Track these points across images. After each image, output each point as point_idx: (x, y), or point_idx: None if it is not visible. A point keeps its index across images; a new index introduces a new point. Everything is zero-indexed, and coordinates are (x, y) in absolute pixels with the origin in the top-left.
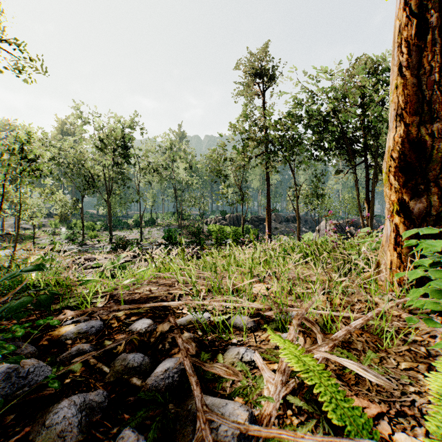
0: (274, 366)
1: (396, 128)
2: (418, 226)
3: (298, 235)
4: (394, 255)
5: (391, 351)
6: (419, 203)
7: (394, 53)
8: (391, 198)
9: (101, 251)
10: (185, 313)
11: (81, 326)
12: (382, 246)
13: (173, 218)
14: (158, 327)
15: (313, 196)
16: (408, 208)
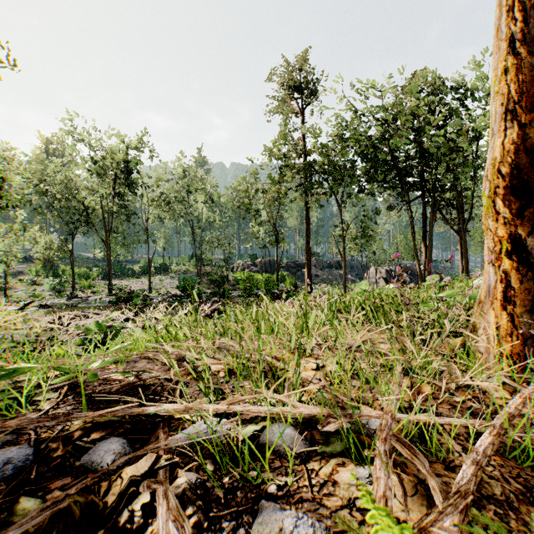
0: None
1: (504, 130)
2: None
3: (344, 284)
4: (502, 316)
5: None
6: None
7: (500, 23)
8: (498, 233)
9: (96, 306)
10: (188, 419)
11: None
12: (480, 303)
13: (190, 263)
14: (126, 470)
15: (361, 237)
16: (524, 248)
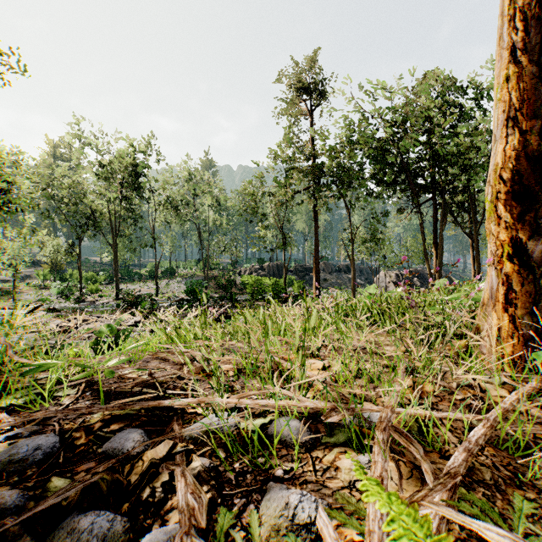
0: (353, 532)
1: (506, 137)
2: (539, 277)
3: (353, 289)
4: (503, 318)
5: (541, 485)
6: (541, 244)
7: (502, 32)
8: (499, 237)
9: (104, 310)
10: (200, 413)
11: (17, 447)
12: (484, 305)
13: (197, 267)
14: (147, 453)
15: (370, 240)
16: (525, 252)
